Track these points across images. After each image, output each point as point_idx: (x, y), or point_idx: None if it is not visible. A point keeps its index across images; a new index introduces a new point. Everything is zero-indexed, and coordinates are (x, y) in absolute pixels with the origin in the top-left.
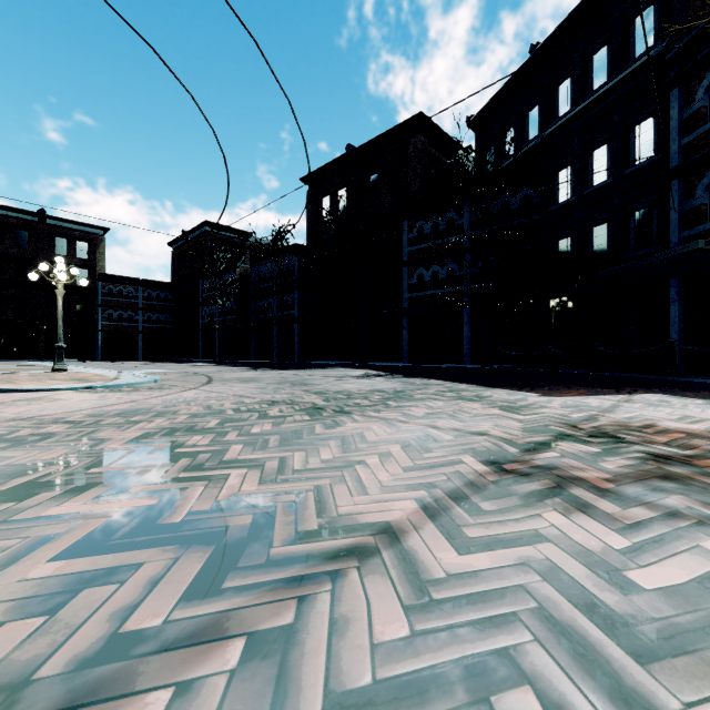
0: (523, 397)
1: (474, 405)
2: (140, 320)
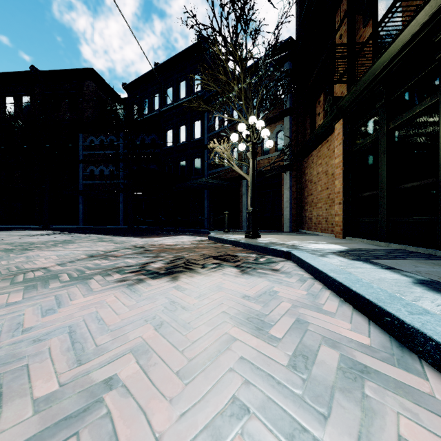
0: (131, 239)
1: (104, 243)
2: None
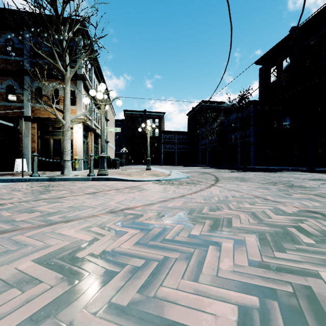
0: None
1: None
2: (176, 148)
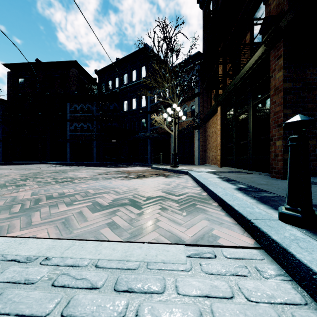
0: (109, 168)
1: (97, 170)
2: None
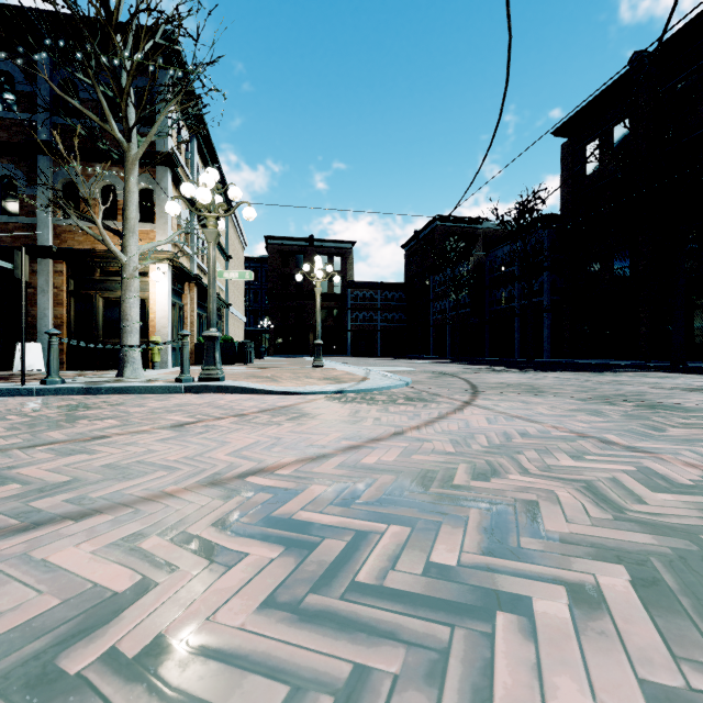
0: None
1: None
2: (378, 319)
